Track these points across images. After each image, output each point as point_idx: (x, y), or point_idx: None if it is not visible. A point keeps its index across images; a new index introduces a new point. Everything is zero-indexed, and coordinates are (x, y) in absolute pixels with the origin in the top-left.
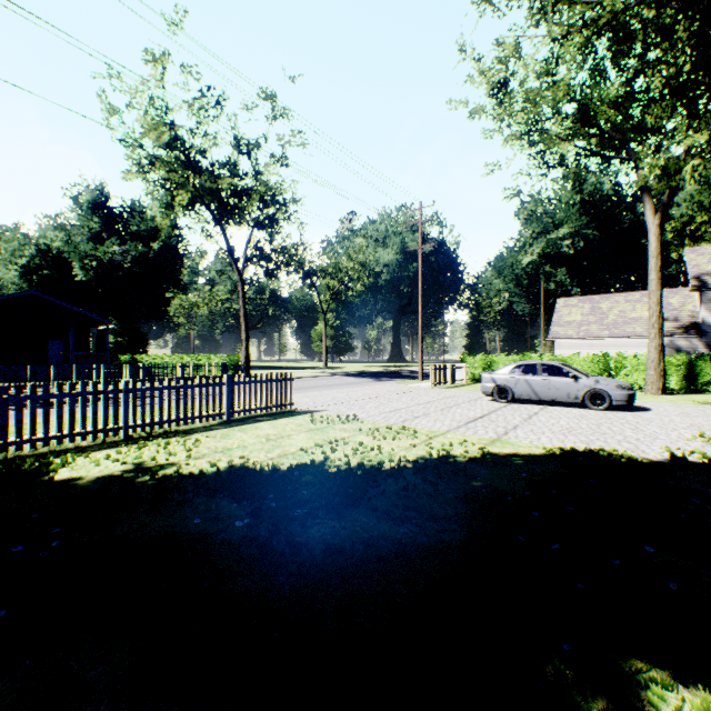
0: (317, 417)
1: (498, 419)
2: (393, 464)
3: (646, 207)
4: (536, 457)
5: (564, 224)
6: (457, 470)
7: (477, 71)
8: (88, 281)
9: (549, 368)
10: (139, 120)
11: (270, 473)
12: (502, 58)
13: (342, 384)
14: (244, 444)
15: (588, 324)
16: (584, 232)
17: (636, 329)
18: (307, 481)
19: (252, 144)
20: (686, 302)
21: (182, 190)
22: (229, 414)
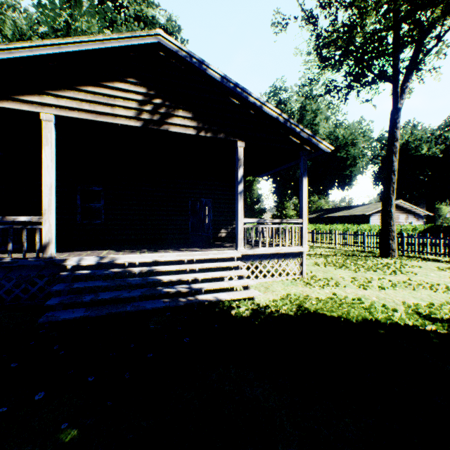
0: None
1: None
2: None
3: None
4: None
5: None
6: None
7: None
8: None
9: None
10: None
11: None
12: None
13: None
14: None
15: None
16: None
17: None
18: None
19: None
20: None
21: None
22: None
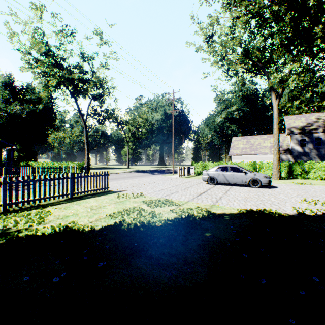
0: (121, 194)
1: (211, 193)
2: (161, 223)
3: (272, 96)
4: (234, 215)
5: (235, 105)
6: (196, 225)
7: (199, 28)
8: (2, 123)
9: (233, 168)
10: (29, 40)
11: (88, 233)
12: (211, 23)
13: (135, 176)
14: (77, 213)
15: (245, 149)
16: (243, 109)
17: (265, 151)
18: (109, 238)
19: (90, 57)
20: (285, 139)
21: (52, 77)
22: (72, 194)
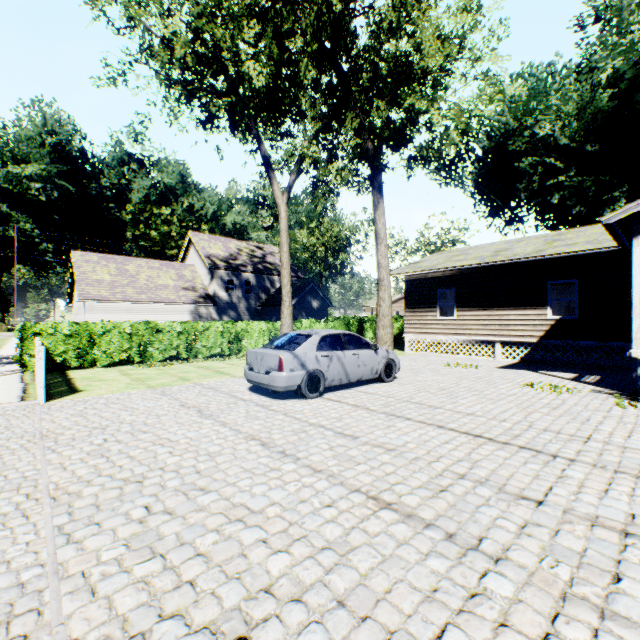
0: None
1: (490, 428)
2: None
3: (275, 183)
4: None
5: (35, 163)
6: None
7: None
8: None
9: (352, 338)
10: None
11: None
12: None
13: None
14: None
15: (123, 286)
16: (59, 182)
17: (170, 295)
18: None
19: None
20: (196, 276)
21: None
22: None
